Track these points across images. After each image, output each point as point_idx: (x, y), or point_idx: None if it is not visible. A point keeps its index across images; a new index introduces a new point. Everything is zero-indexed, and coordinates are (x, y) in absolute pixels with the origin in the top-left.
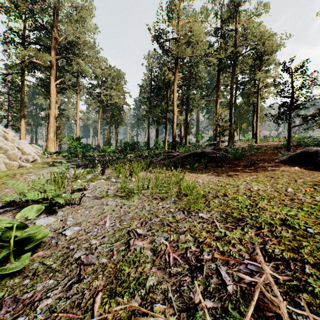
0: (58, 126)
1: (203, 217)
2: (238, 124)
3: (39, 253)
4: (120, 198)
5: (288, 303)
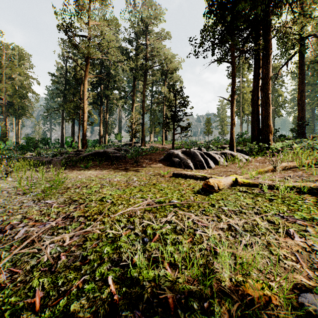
0: None
1: (48, 202)
2: (153, 127)
3: None
4: None
5: (48, 235)
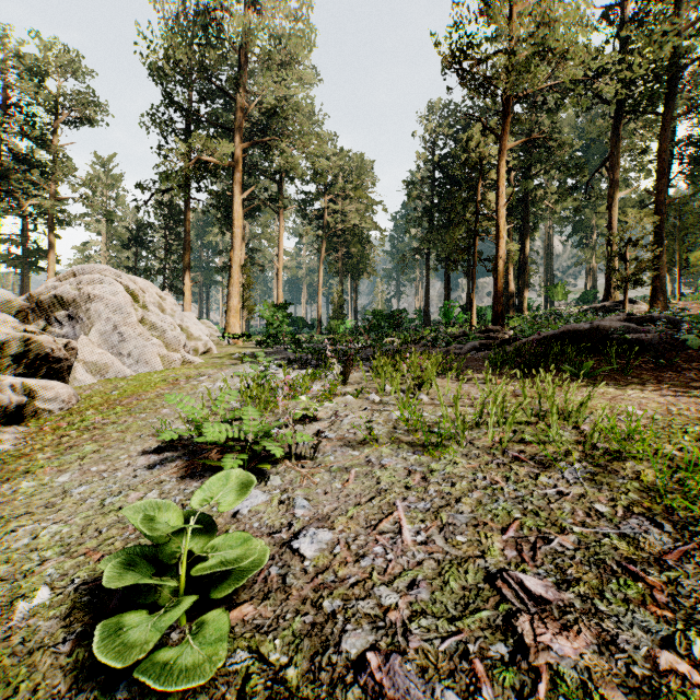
0: (246, 283)
1: None
2: (676, 253)
3: (245, 609)
4: (411, 449)
5: None
